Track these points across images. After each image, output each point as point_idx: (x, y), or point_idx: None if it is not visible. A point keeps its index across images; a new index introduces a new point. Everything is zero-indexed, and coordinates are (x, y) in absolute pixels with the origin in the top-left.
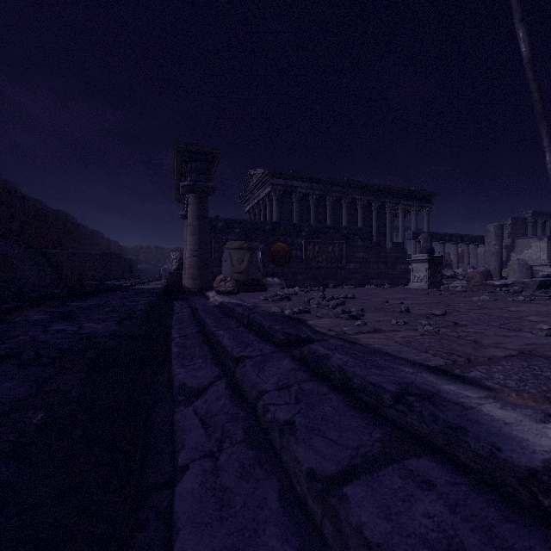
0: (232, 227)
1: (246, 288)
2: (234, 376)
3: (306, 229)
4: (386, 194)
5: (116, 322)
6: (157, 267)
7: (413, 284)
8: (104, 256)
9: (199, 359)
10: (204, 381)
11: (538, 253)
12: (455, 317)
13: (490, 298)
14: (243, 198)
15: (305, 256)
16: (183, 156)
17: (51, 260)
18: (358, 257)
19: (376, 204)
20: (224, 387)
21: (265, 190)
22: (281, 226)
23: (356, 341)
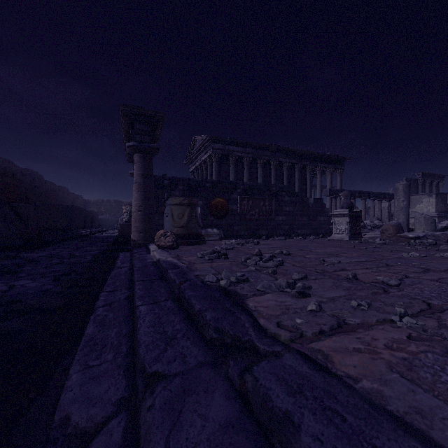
0: (176, 184)
1: (186, 242)
2: (138, 416)
3: (241, 186)
4: (306, 157)
5: (53, 279)
6: (116, 217)
7: (335, 235)
8: (66, 208)
9: (109, 353)
10: (97, 414)
11: (428, 207)
12: (414, 288)
13: (419, 254)
14: (188, 160)
15: (240, 210)
16: (129, 118)
17: (18, 212)
18: (285, 211)
19: (299, 166)
20: (118, 443)
21: (206, 153)
22: (219, 184)
23: (328, 364)
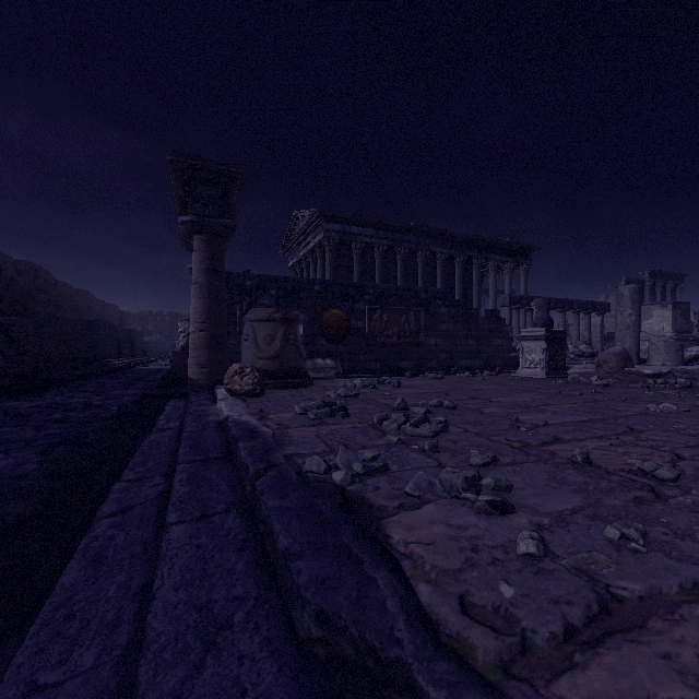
0: (265, 287)
1: (278, 383)
2: None
3: (371, 291)
4: (473, 246)
5: (39, 452)
6: (172, 340)
7: (524, 371)
8: (89, 325)
9: (89, 647)
10: None
11: (661, 324)
12: None
13: (677, 407)
14: (286, 249)
15: (369, 329)
16: (183, 176)
17: (9, 331)
18: (441, 330)
19: (461, 259)
20: None
21: (315, 238)
22: (335, 287)
23: None
